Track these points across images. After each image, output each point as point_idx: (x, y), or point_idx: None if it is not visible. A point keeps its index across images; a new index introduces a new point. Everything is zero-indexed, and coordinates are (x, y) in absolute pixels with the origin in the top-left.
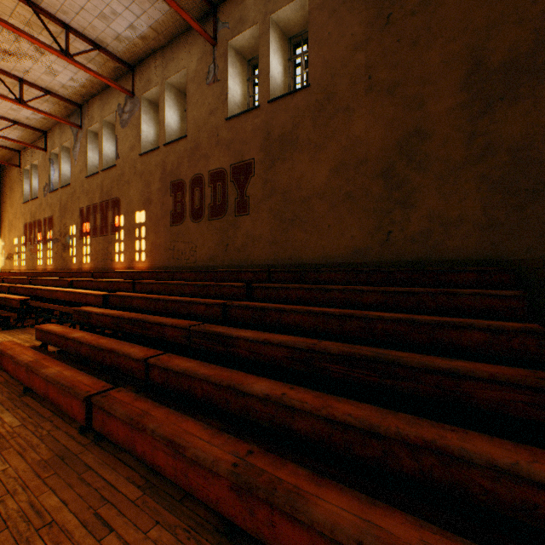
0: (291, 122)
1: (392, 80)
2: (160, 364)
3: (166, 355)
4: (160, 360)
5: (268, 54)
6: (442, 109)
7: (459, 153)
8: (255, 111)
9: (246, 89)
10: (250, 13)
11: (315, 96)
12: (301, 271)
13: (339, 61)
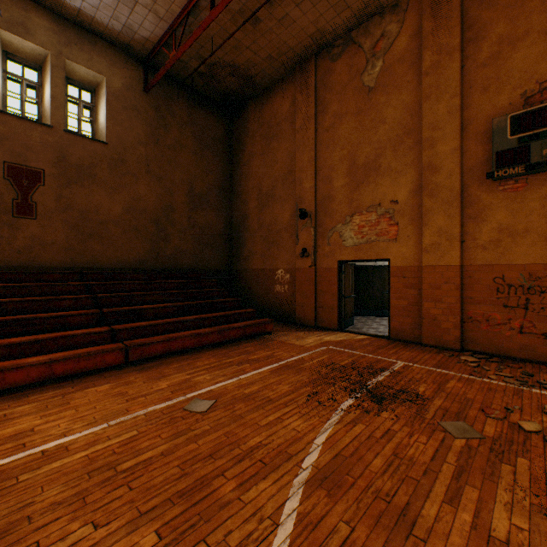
0: (91, 160)
1: (160, 174)
2: (130, 326)
3: (117, 326)
4: (126, 326)
5: (64, 89)
6: (181, 201)
7: (186, 223)
8: (47, 128)
9: (3, 79)
10: (40, 33)
11: (112, 154)
12: (113, 273)
13: (130, 143)
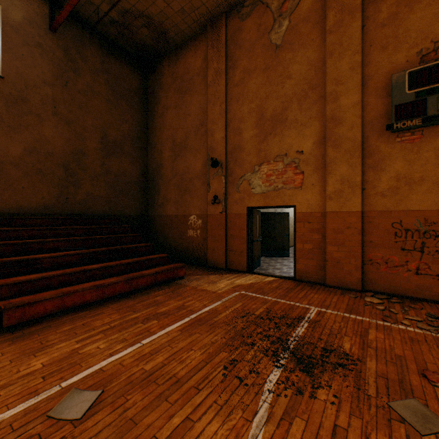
0: None
1: (69, 118)
2: (13, 282)
3: None
4: (7, 281)
5: None
6: (93, 147)
7: (99, 169)
8: None
9: None
10: None
11: (10, 90)
12: (10, 218)
13: (33, 81)
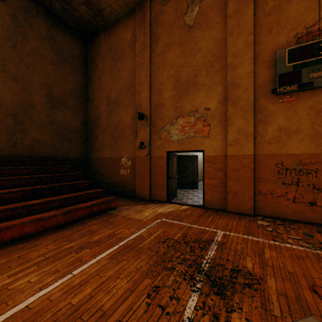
0: None
1: (17, 75)
2: None
3: None
4: None
5: None
6: (39, 100)
7: (45, 119)
8: None
9: None
10: None
11: None
12: None
13: None
